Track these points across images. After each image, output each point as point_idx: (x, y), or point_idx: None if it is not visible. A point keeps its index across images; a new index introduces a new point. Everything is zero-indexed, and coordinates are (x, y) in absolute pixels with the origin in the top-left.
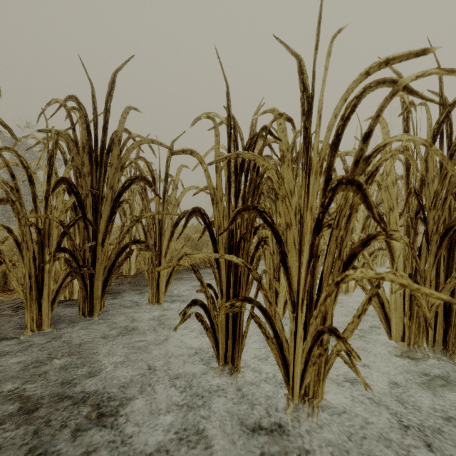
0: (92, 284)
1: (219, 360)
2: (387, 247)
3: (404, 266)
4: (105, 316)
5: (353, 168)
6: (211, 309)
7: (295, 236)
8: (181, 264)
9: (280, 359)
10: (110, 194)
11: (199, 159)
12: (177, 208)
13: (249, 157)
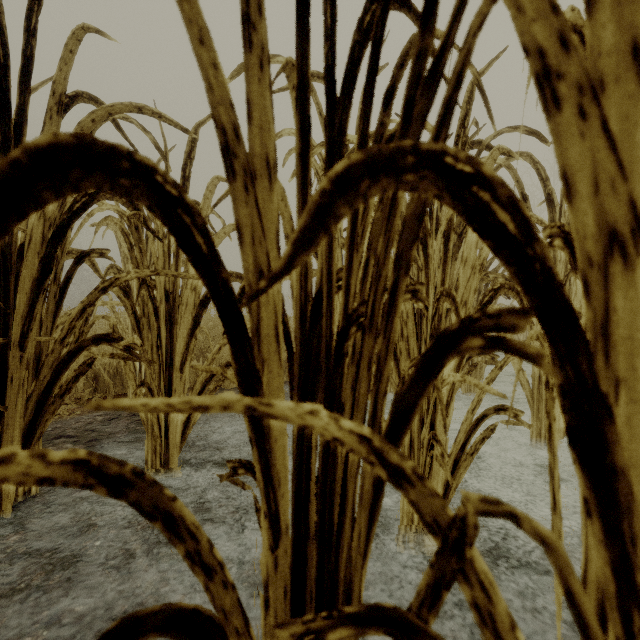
0: None
1: None
2: None
3: None
4: (33, 507)
5: None
6: (230, 609)
7: None
8: None
9: None
10: (40, 227)
11: None
12: None
13: None
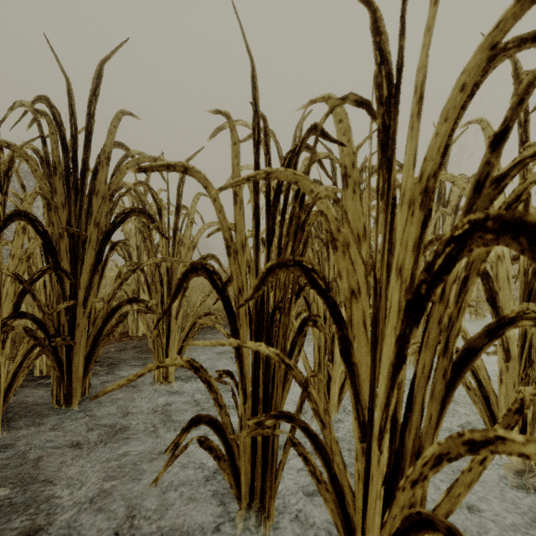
0: (70, 360)
1: (241, 500)
2: (494, 314)
3: (520, 344)
4: (89, 404)
5: (470, 196)
6: (228, 424)
7: (365, 312)
8: (167, 365)
9: (339, 519)
10: (95, 233)
11: (201, 182)
12: (193, 252)
13: (288, 179)
